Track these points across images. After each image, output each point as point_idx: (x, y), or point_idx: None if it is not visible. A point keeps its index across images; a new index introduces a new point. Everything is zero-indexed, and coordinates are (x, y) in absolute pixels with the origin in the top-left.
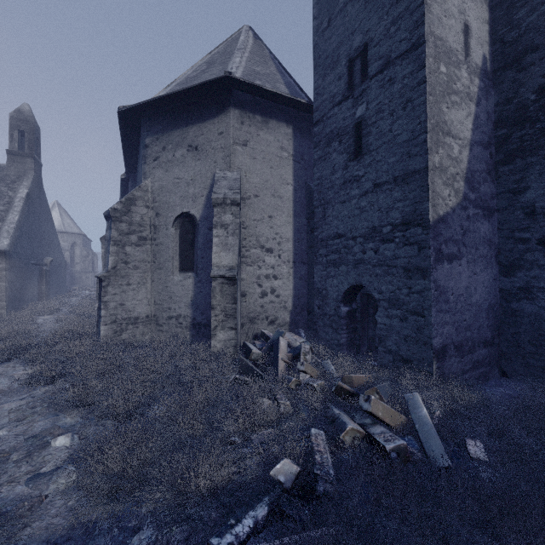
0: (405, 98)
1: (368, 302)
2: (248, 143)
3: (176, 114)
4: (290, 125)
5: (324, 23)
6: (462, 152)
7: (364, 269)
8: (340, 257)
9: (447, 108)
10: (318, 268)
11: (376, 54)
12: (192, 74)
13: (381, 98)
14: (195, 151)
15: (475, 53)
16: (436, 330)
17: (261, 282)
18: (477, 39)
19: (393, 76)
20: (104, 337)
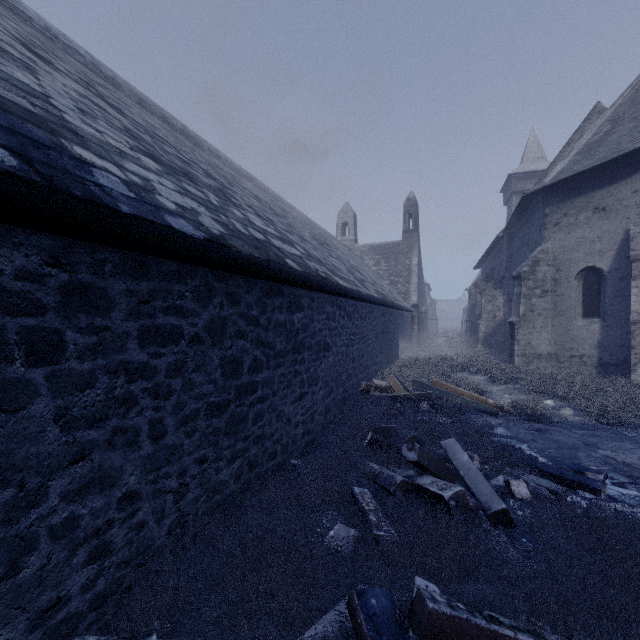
0: None
1: None
2: None
3: (579, 183)
4: None
5: None
6: None
7: None
8: None
9: None
10: None
11: None
12: (592, 139)
13: None
14: (602, 212)
15: None
16: None
17: None
18: None
19: None
20: (516, 365)
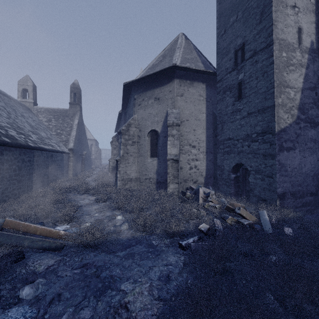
0: (263, 71)
1: (246, 172)
2: (183, 95)
3: (149, 83)
4: (204, 83)
5: (222, 31)
6: (296, 95)
7: (243, 155)
8: (230, 149)
9: (286, 74)
10: (219, 155)
11: (249, 49)
12: (155, 62)
13: (251, 70)
14: (158, 100)
15: (305, 41)
16: (279, 185)
17: (189, 162)
18: (307, 33)
19: (257, 59)
20: (118, 186)
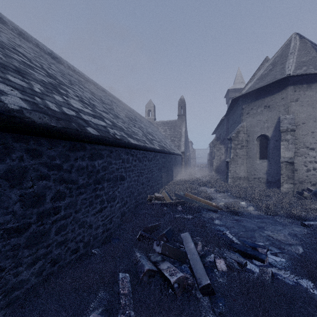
0: None
1: None
2: (298, 99)
3: (258, 94)
4: None
5: None
6: None
7: None
8: None
9: None
10: None
11: None
12: (264, 72)
13: None
14: (268, 108)
15: None
16: None
17: (306, 164)
18: None
19: None
20: (229, 183)
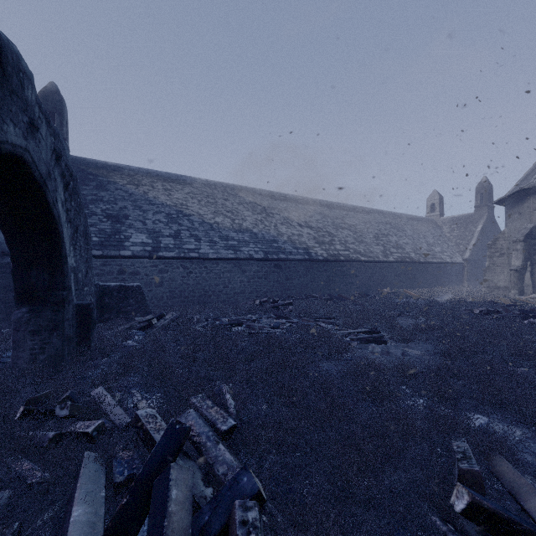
0: None
1: None
2: None
3: (514, 199)
4: None
5: None
6: None
7: None
8: None
9: None
10: None
11: None
12: (528, 172)
13: None
14: (520, 215)
15: None
16: None
17: None
18: None
19: None
20: (483, 292)
